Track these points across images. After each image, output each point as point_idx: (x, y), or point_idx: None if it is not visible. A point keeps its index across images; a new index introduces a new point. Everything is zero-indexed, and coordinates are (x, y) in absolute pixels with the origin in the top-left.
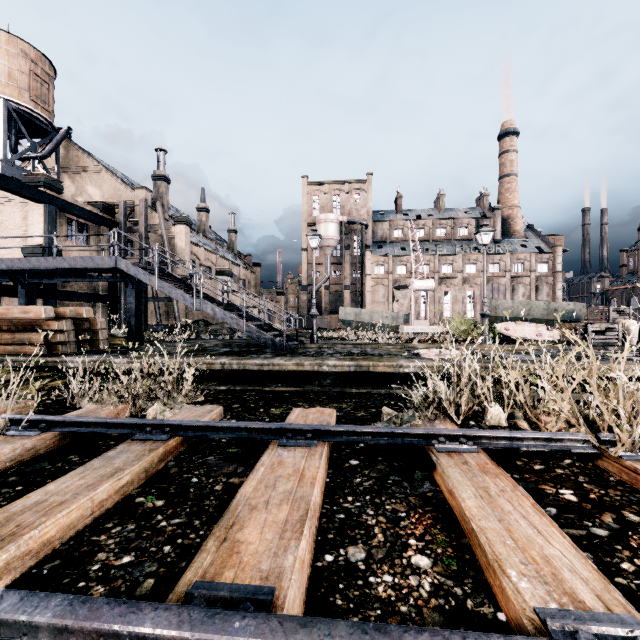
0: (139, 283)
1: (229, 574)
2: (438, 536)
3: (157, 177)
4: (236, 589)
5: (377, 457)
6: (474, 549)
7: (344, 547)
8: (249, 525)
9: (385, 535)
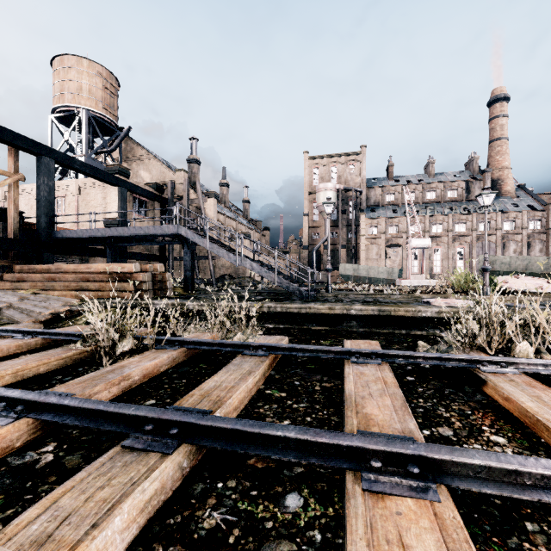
0: (192, 245)
1: (375, 429)
2: (504, 426)
3: (191, 161)
4: (387, 435)
5: (427, 376)
6: (540, 434)
7: (434, 427)
8: (367, 406)
9: (461, 423)
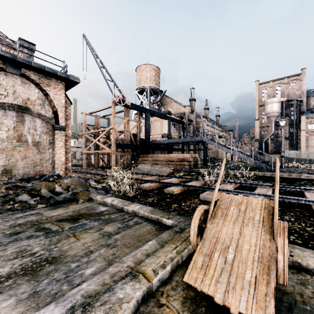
0: (206, 145)
1: None
2: None
3: (191, 100)
4: None
5: None
6: None
7: None
8: None
9: None
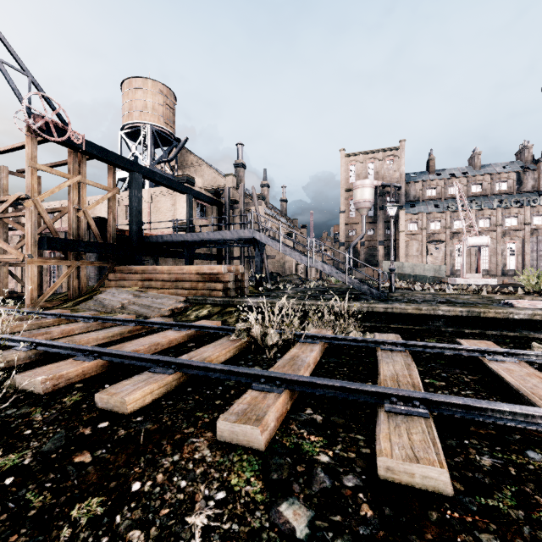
0: (262, 247)
1: None
2: None
3: (237, 165)
4: None
5: None
6: None
7: None
8: None
9: None
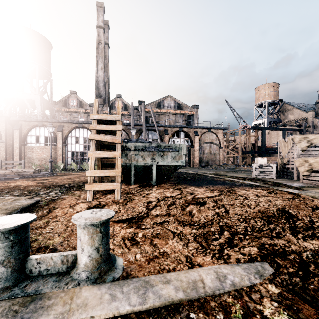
0: None
1: None
2: None
3: (317, 102)
4: None
5: None
6: None
7: None
8: None
9: None
